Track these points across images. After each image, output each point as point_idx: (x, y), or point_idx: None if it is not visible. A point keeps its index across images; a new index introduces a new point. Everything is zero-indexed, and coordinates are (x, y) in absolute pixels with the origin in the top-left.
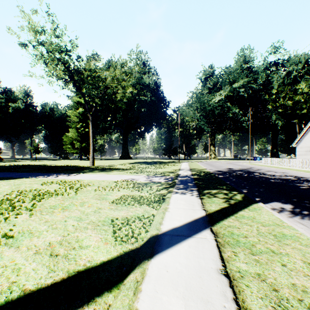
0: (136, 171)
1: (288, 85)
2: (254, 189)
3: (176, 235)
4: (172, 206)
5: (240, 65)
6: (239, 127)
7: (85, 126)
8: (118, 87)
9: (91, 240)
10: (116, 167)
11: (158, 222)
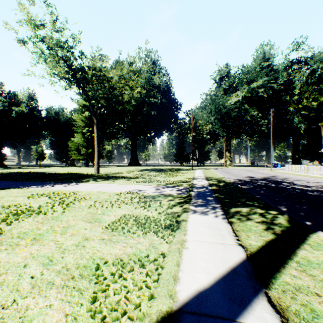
0: (144, 180)
1: (312, 85)
2: (294, 205)
3: (207, 316)
4: (191, 236)
5: (259, 63)
6: (258, 131)
7: (91, 130)
8: (126, 87)
9: (47, 322)
10: (123, 175)
11: (171, 275)
